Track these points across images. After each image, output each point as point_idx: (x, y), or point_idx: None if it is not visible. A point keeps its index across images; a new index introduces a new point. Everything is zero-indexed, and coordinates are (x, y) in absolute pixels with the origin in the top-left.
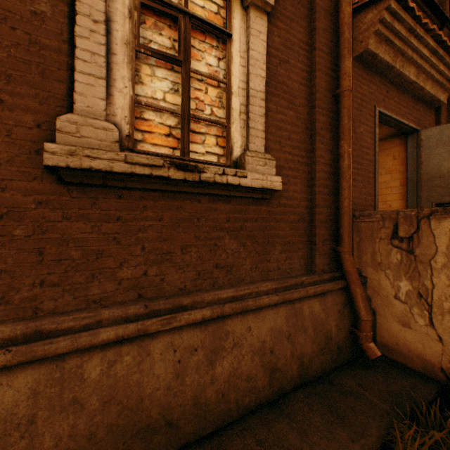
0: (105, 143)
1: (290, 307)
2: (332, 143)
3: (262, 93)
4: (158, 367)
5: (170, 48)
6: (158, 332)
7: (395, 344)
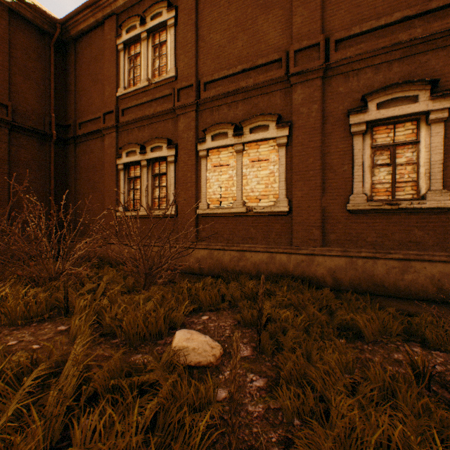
0: (362, 201)
1: None
2: None
3: (440, 161)
4: (379, 268)
5: (386, 158)
6: (379, 259)
7: None
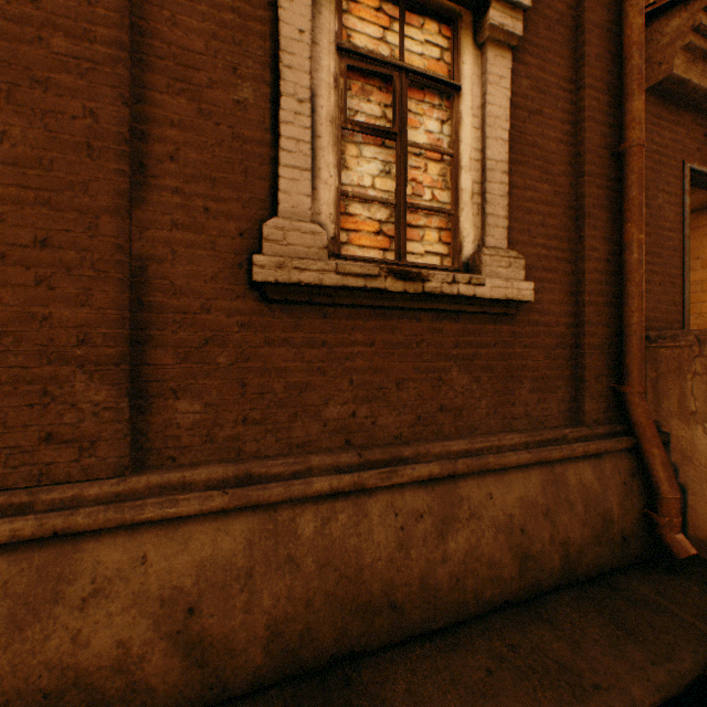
0: (313, 251)
1: (546, 471)
2: (610, 226)
3: (504, 164)
4: (377, 532)
5: (379, 117)
6: (375, 489)
7: None
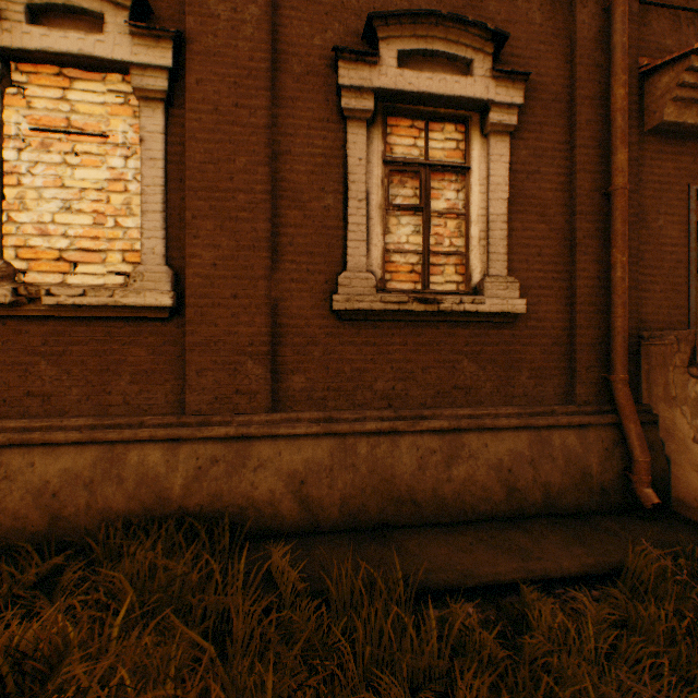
0: (367, 289)
1: (534, 434)
2: (601, 251)
3: (504, 216)
4: (405, 458)
5: (412, 196)
6: (404, 433)
7: (693, 500)
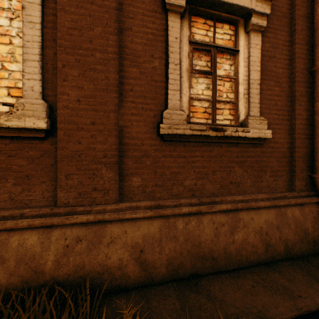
0: (181, 121)
1: (277, 210)
2: (308, 104)
3: (258, 81)
4: (206, 229)
5: (205, 66)
6: (205, 213)
7: None
